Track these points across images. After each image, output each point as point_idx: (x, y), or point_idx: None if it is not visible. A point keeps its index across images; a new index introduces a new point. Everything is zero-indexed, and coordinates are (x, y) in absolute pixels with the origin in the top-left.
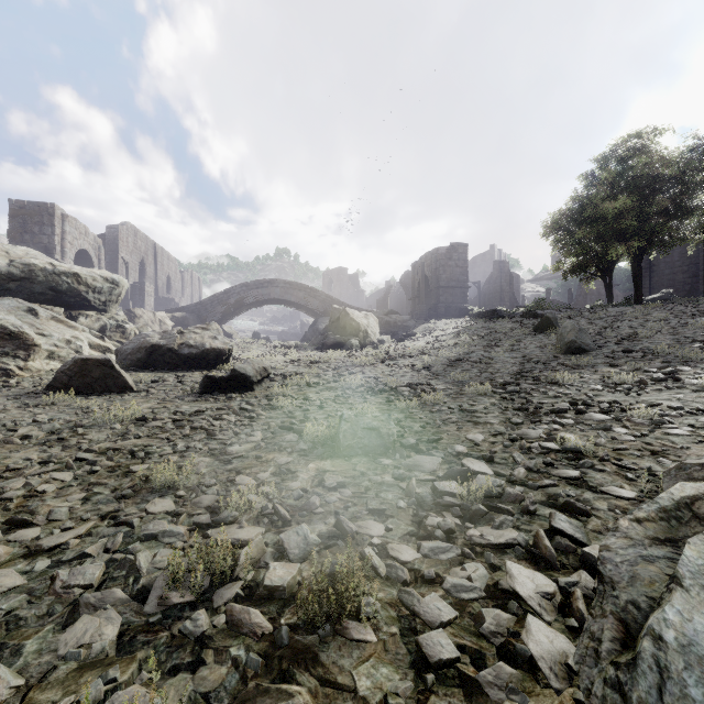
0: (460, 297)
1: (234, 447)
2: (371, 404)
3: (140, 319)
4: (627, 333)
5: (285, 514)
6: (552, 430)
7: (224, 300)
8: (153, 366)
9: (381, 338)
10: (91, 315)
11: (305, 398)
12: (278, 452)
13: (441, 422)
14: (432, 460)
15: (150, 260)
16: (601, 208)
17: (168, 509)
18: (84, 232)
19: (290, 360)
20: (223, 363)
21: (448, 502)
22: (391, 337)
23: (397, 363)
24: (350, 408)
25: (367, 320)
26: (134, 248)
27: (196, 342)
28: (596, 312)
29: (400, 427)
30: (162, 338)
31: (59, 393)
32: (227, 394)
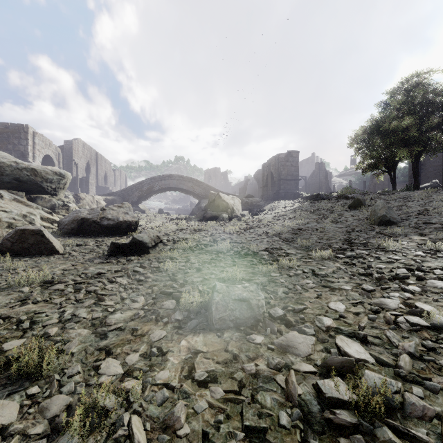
0: (294, 186)
1: (116, 315)
2: (238, 267)
3: (83, 200)
4: (420, 210)
5: (139, 442)
6: (406, 299)
7: (140, 188)
8: (83, 233)
9: (242, 213)
10: (45, 197)
11: (186, 261)
12: (154, 323)
13: (301, 288)
14: (306, 340)
15: (93, 162)
16: (393, 124)
17: (5, 422)
18: (48, 144)
19: (181, 228)
20: (132, 231)
21: (343, 421)
22: (249, 212)
23: (255, 231)
24: (222, 271)
25: (233, 201)
26: (83, 154)
27: (113, 216)
28: (390, 195)
29: (266, 292)
30: (89, 213)
31: (2, 255)
32: (127, 257)
